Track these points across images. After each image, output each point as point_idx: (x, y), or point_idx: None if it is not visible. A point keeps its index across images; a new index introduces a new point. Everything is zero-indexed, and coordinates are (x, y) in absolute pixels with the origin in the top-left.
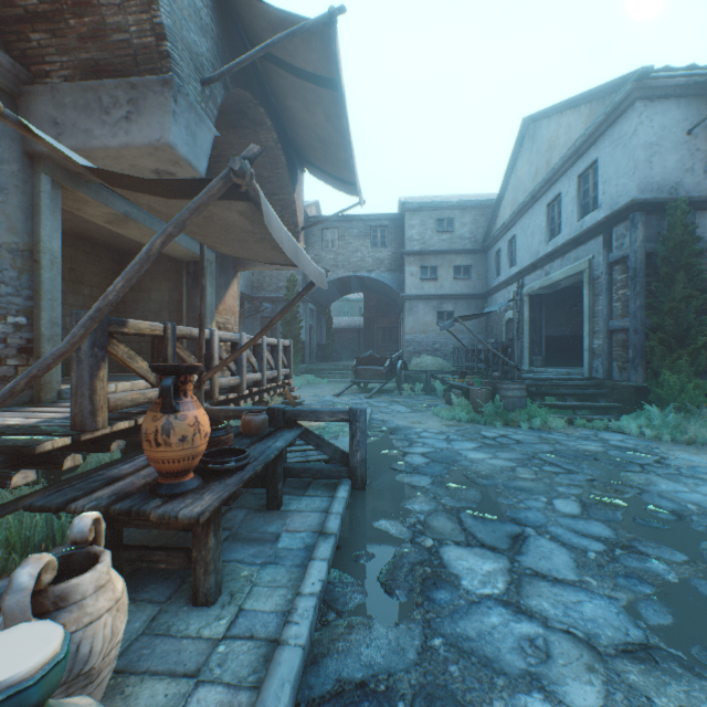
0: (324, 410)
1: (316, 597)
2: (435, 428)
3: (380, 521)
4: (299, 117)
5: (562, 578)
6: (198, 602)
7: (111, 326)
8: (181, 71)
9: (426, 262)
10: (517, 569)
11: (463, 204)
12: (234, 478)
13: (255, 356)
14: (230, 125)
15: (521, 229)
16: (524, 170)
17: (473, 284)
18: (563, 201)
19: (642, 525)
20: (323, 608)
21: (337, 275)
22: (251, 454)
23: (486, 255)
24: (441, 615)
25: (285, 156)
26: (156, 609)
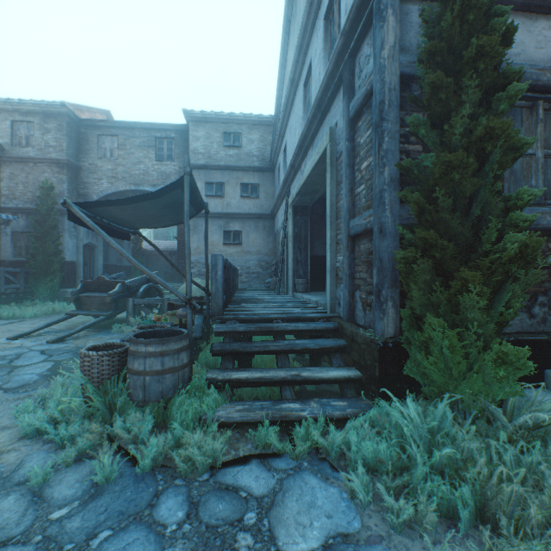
0: None
1: None
2: None
3: None
4: None
5: None
6: None
7: None
8: None
9: (213, 178)
10: None
11: (250, 119)
12: None
13: None
14: None
15: (289, 130)
16: (290, 61)
17: (261, 203)
18: (313, 66)
19: None
20: None
21: (117, 188)
22: None
23: (274, 174)
24: None
25: None
26: None
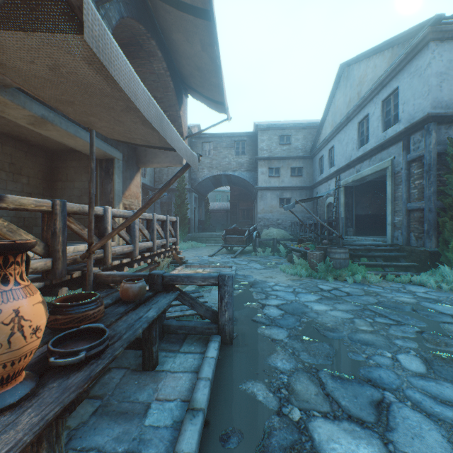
0: (197, 275)
1: None
2: (283, 281)
3: (247, 385)
4: (182, 48)
5: None
6: None
7: None
8: None
9: (272, 165)
10: None
11: (297, 126)
12: (81, 375)
13: (148, 228)
14: (130, 56)
15: (338, 141)
16: (340, 100)
17: (304, 180)
18: (371, 119)
19: None
20: None
21: (212, 174)
22: (118, 329)
23: (313, 160)
24: None
25: (173, 82)
26: None
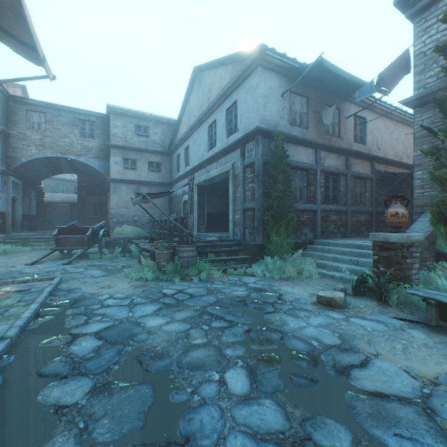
0: None
1: None
2: (123, 291)
3: None
4: None
5: None
6: None
7: None
8: None
9: (128, 155)
10: None
11: (156, 119)
12: None
13: None
14: None
15: (193, 141)
16: (194, 102)
17: (162, 176)
18: (218, 125)
19: (300, 387)
20: None
21: (44, 154)
22: None
23: (171, 157)
24: None
25: None
26: None
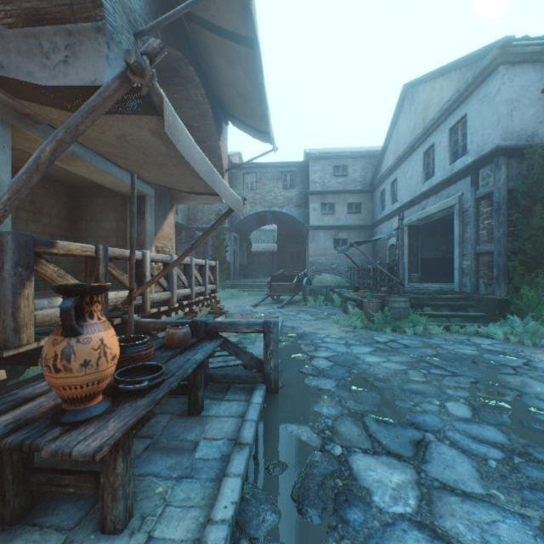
0: (241, 322)
1: (228, 524)
2: (336, 333)
3: (292, 427)
4: (223, 75)
5: (470, 491)
6: (106, 530)
7: (37, 247)
8: (114, 21)
9: (326, 200)
10: (425, 481)
11: (355, 154)
12: (146, 399)
13: (185, 274)
14: (165, 82)
15: (402, 173)
16: (404, 126)
17: (362, 217)
18: (437, 150)
19: (530, 429)
20: (235, 533)
21: (255, 210)
22: (169, 368)
23: (373, 195)
24: (356, 542)
25: (212, 109)
26: (61, 538)
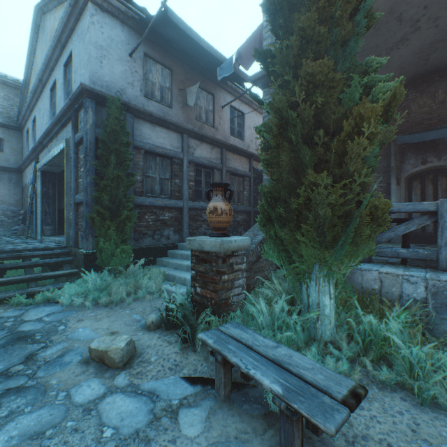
0: None
1: None
2: None
3: None
4: None
5: None
6: None
7: None
8: None
9: None
10: None
11: None
12: None
13: None
14: None
15: (39, 110)
16: (40, 57)
17: (6, 157)
18: (58, 87)
19: None
20: None
21: None
22: None
23: (23, 134)
24: None
25: None
26: None
